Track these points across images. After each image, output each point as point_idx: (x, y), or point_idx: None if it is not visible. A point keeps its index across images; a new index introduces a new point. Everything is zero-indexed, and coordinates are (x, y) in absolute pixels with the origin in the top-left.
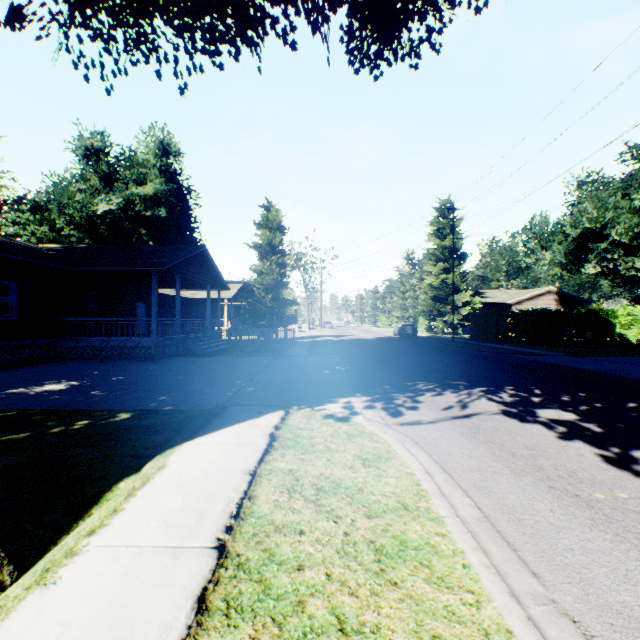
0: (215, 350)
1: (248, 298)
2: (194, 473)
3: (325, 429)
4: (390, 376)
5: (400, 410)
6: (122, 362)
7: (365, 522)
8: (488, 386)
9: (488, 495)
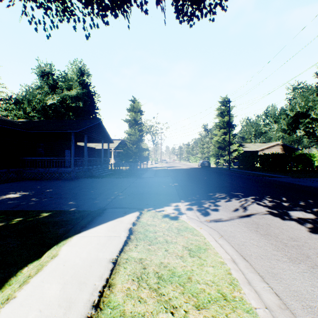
0: (105, 174)
1: (123, 147)
2: (75, 261)
3: (163, 225)
4: (199, 189)
5: (207, 211)
6: (55, 181)
7: (195, 314)
8: (255, 195)
9: (280, 281)
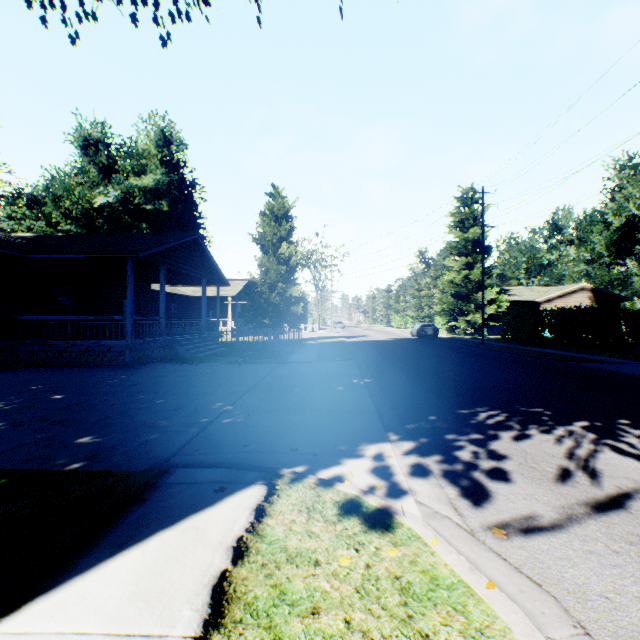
0: (209, 354)
1: (251, 295)
2: None
3: (345, 562)
4: (429, 396)
5: (478, 480)
6: (88, 370)
7: None
8: (587, 418)
9: None
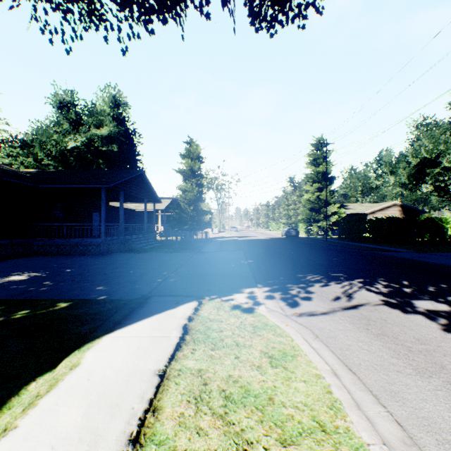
0: (150, 247)
1: (175, 209)
2: (104, 374)
3: (233, 321)
4: (283, 269)
5: (296, 300)
6: (78, 257)
7: None
8: (364, 278)
9: (402, 404)
